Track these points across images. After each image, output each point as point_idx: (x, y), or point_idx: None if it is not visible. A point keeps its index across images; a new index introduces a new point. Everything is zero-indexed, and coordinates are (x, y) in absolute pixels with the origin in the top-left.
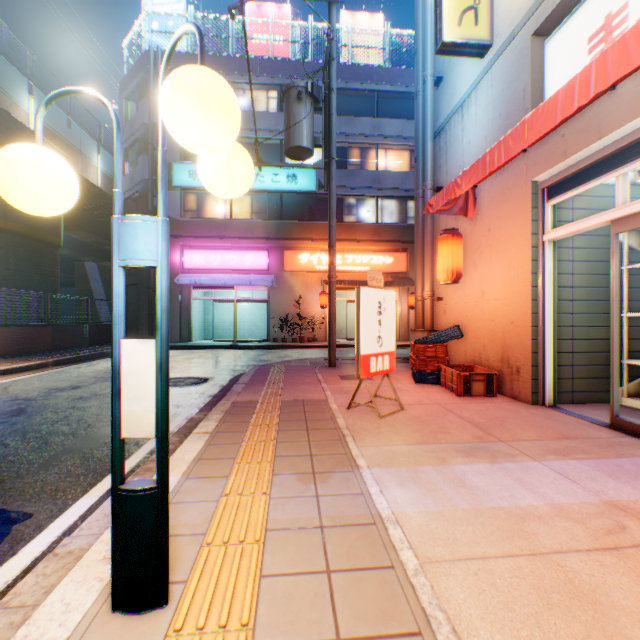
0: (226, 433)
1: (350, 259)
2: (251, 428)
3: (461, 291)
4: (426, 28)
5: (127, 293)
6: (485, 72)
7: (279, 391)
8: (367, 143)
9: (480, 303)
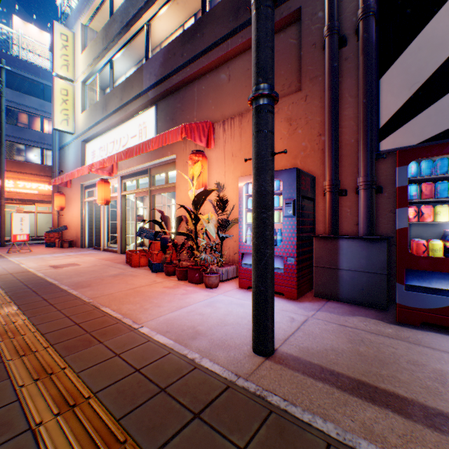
0: None
1: (22, 185)
2: None
3: (69, 213)
4: None
5: None
6: (74, 140)
7: None
8: (36, 113)
9: (73, 218)
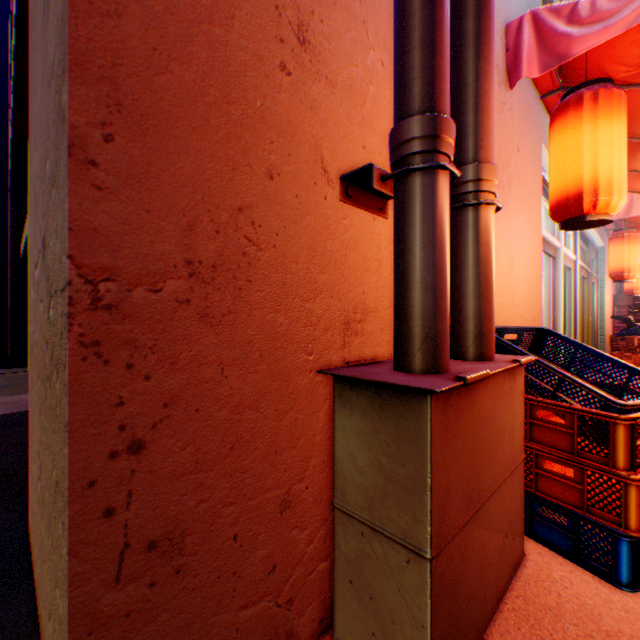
0: None
1: None
2: None
3: None
4: None
5: None
6: None
7: None
8: None
9: (510, 281)
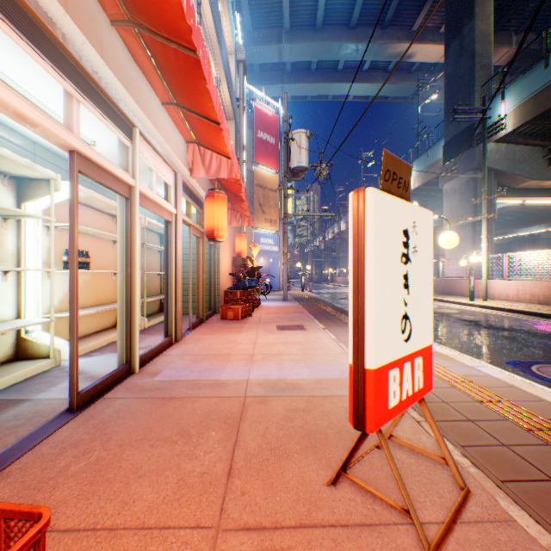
0: None
1: None
2: (546, 419)
3: None
4: None
5: None
6: None
7: None
8: None
9: None
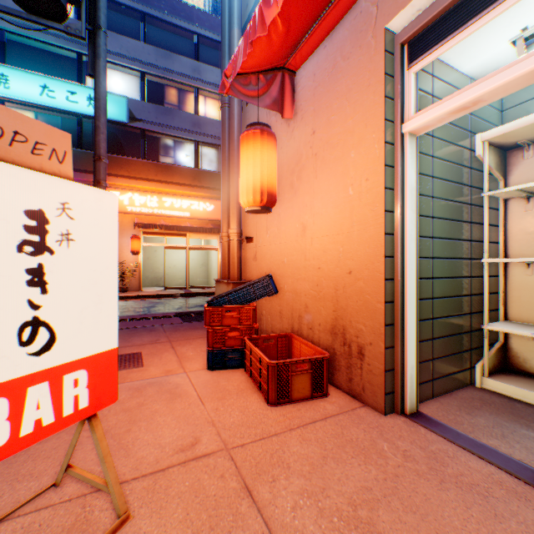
0: None
1: (168, 202)
2: None
3: (276, 227)
4: None
5: None
6: None
7: None
8: (187, 84)
9: (301, 243)
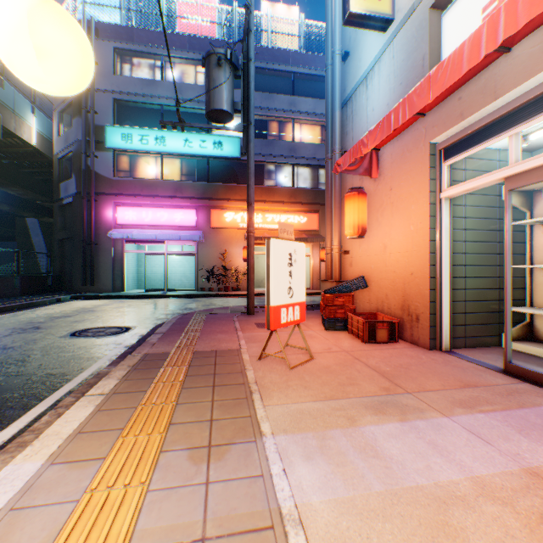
0: (123, 394)
1: (270, 218)
2: (153, 387)
3: (366, 245)
4: (335, 7)
5: (62, 246)
6: (387, 45)
7: (194, 341)
8: (284, 117)
9: (383, 256)
